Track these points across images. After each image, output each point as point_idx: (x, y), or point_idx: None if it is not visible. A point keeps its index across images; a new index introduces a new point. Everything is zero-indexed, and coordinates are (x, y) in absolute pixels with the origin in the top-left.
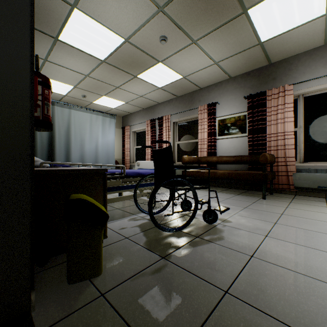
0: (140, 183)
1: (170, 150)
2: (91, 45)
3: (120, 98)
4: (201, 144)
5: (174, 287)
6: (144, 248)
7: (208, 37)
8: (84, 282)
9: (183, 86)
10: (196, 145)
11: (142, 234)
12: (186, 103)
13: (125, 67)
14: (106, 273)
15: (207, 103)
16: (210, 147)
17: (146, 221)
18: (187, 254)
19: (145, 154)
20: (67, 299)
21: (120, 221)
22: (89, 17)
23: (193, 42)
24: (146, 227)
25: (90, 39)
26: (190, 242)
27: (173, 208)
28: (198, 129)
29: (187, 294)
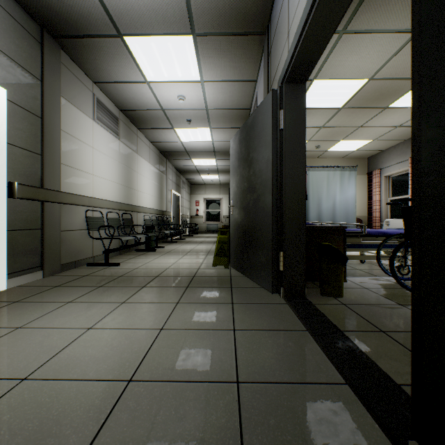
0: (384, 243)
1: None
2: (327, 100)
3: (363, 137)
4: None
5: (402, 317)
6: (381, 296)
7: None
8: (330, 297)
9: None
10: None
11: (382, 289)
12: None
13: (370, 103)
14: (345, 298)
15: None
16: None
17: (390, 283)
18: None
19: None
20: (322, 300)
21: (359, 278)
22: (327, 80)
23: None
24: (389, 286)
25: (326, 96)
26: None
27: None
28: None
29: None
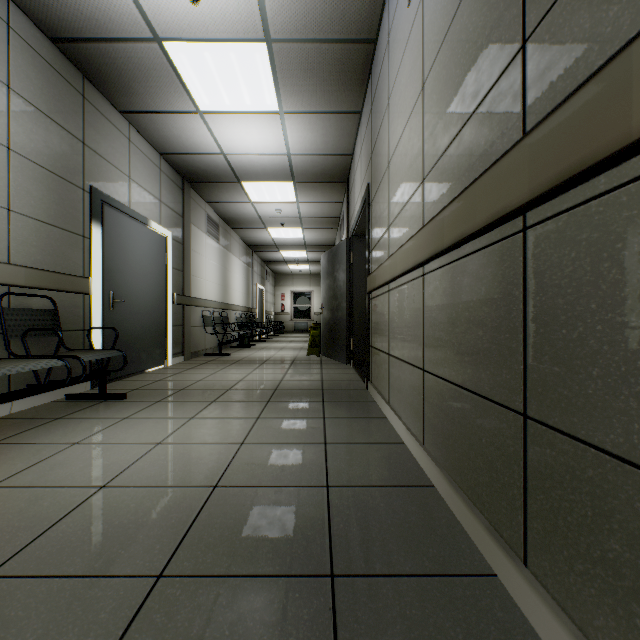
0: None
1: None
2: None
3: None
4: None
5: None
6: None
7: None
8: None
9: None
10: None
11: None
12: None
13: None
14: None
15: None
16: None
17: None
18: None
19: None
20: None
21: None
22: None
23: None
24: None
25: None
26: None
27: None
28: None
29: None
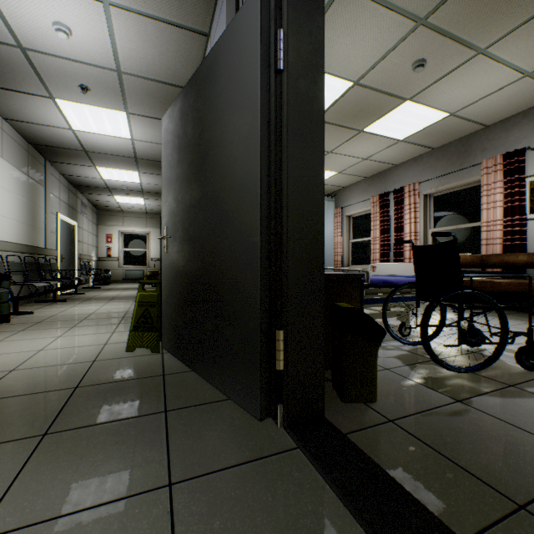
0: (391, 295)
1: (454, 246)
2: None
3: (330, 168)
4: (488, 231)
5: (494, 437)
6: (420, 384)
7: (514, 35)
8: (359, 404)
9: (448, 129)
10: (476, 233)
11: (408, 368)
12: (451, 158)
13: (347, 121)
14: (381, 401)
15: (501, 152)
16: (509, 237)
17: (405, 353)
18: (500, 404)
19: (369, 252)
20: (351, 415)
21: None
22: None
23: (479, 52)
24: (410, 360)
25: None
26: (500, 391)
27: (445, 340)
28: (480, 203)
29: (520, 448)
